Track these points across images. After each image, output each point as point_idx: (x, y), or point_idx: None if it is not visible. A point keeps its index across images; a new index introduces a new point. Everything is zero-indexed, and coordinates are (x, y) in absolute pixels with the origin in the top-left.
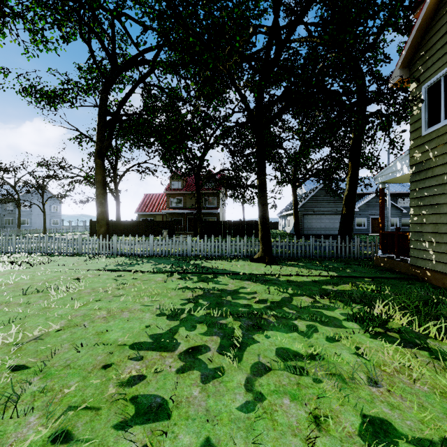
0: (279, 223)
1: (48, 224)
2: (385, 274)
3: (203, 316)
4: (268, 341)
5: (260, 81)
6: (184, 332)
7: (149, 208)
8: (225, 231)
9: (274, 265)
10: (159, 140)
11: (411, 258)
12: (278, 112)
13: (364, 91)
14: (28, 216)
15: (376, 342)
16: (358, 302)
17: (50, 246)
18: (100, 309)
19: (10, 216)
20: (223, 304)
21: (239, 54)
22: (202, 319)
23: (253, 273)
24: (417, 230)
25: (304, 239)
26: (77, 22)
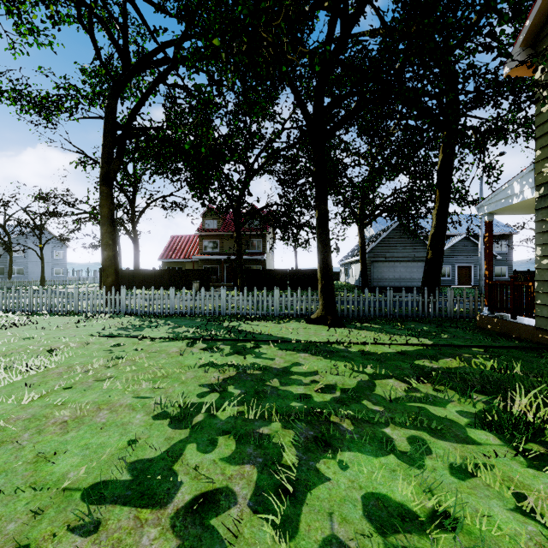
0: (341, 272)
1: (50, 274)
2: (500, 341)
3: (231, 419)
4: (345, 476)
5: (320, 73)
6: (193, 454)
7: (176, 254)
8: (272, 283)
9: (339, 328)
10: (186, 163)
11: (538, 319)
12: (344, 117)
13: (460, 92)
14: (24, 264)
15: (545, 478)
16: (479, 390)
17: (36, 302)
18: (64, 404)
19: (0, 264)
20: (265, 395)
21: (291, 36)
22: (230, 425)
23: (312, 340)
24: (547, 279)
25: (374, 292)
26: (74, 2)
